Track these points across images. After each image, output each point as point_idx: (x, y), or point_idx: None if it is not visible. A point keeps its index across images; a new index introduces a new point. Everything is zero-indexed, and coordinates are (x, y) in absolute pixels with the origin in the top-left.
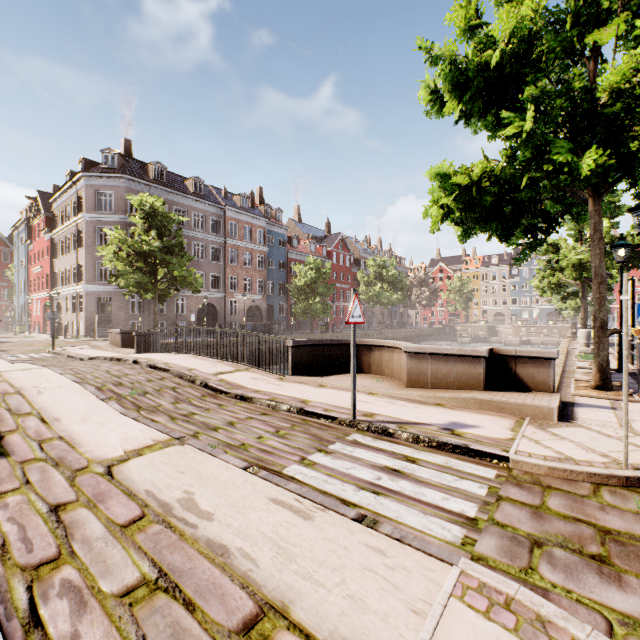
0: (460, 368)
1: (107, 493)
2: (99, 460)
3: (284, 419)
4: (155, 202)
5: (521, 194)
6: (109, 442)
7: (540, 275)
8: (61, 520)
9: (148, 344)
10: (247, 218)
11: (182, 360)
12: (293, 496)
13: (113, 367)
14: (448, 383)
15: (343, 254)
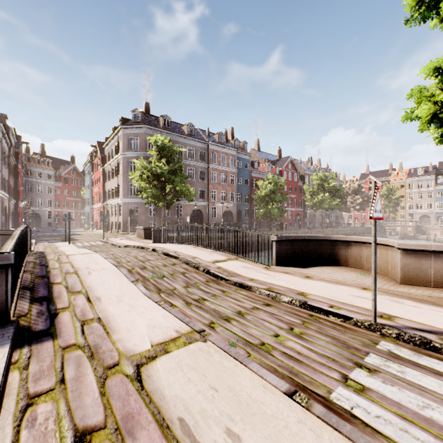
0: None
1: (136, 416)
2: (129, 354)
3: (290, 312)
4: (164, 140)
5: None
6: (137, 329)
7: None
8: None
9: (161, 237)
10: (223, 149)
11: (186, 249)
12: None
13: (139, 253)
14: None
15: (291, 172)
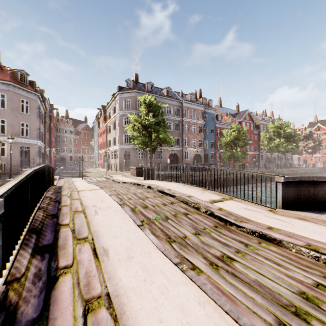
0: None
1: None
2: None
3: None
4: (150, 99)
5: None
6: None
7: None
8: None
9: (151, 175)
10: (193, 106)
11: (177, 187)
12: None
13: (137, 190)
14: None
15: (248, 122)
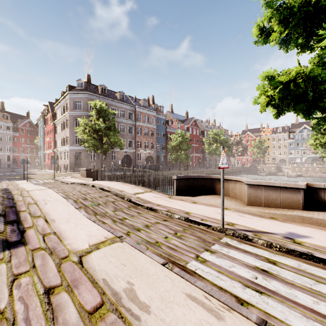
0: (285, 195)
1: (79, 279)
2: (75, 251)
3: (177, 224)
4: (102, 104)
5: (324, 85)
6: (80, 237)
7: (314, 137)
8: (50, 302)
9: (99, 176)
10: (146, 111)
11: (116, 185)
12: (202, 293)
13: (82, 189)
14: (276, 204)
15: (195, 128)
